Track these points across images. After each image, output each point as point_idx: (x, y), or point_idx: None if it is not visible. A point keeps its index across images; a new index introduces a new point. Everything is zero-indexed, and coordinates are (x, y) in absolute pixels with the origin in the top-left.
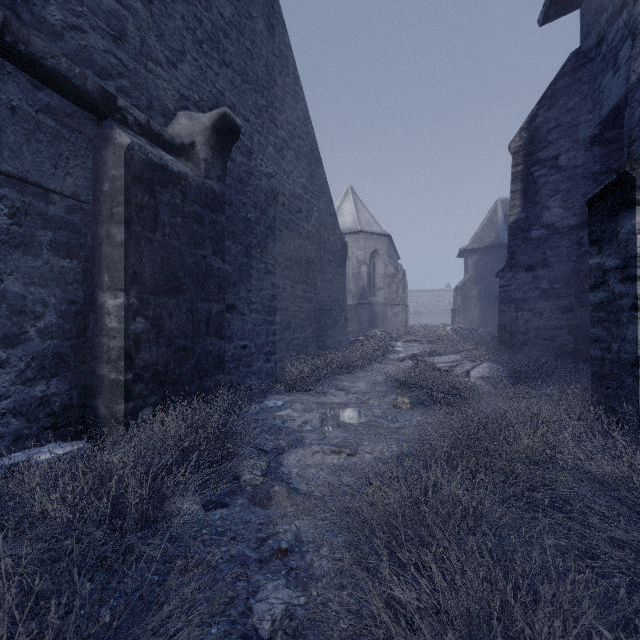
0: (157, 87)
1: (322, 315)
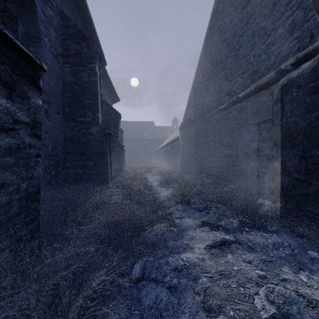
0: (315, 20)
1: None
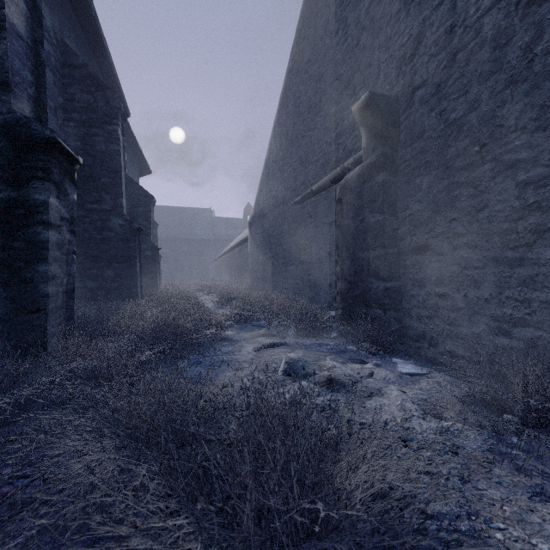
0: None
1: None
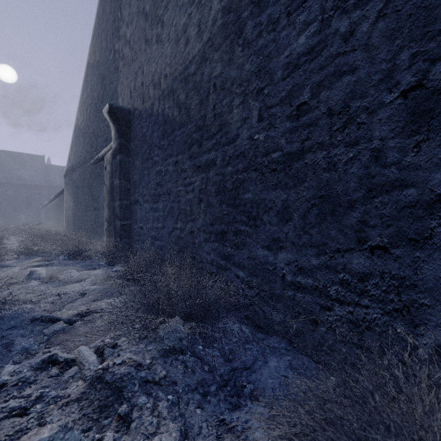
0: None
1: (247, 183)
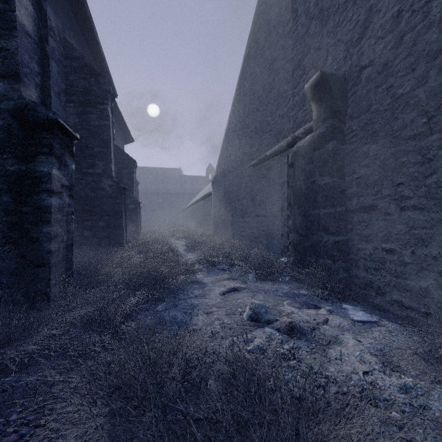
0: None
1: None
